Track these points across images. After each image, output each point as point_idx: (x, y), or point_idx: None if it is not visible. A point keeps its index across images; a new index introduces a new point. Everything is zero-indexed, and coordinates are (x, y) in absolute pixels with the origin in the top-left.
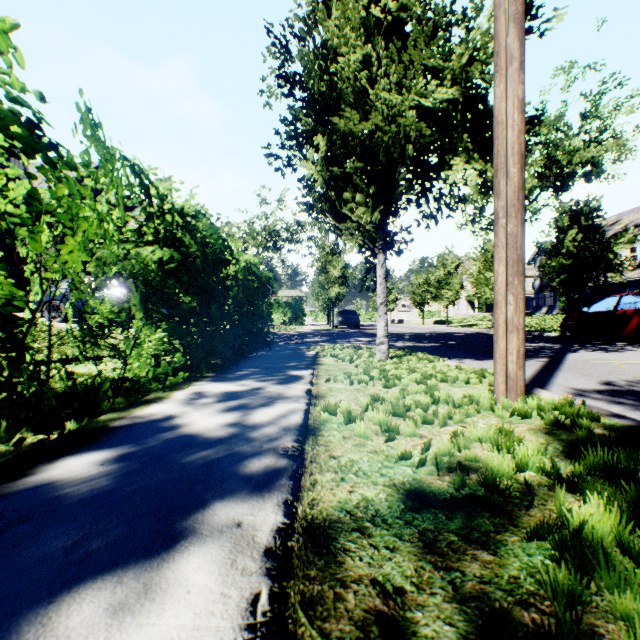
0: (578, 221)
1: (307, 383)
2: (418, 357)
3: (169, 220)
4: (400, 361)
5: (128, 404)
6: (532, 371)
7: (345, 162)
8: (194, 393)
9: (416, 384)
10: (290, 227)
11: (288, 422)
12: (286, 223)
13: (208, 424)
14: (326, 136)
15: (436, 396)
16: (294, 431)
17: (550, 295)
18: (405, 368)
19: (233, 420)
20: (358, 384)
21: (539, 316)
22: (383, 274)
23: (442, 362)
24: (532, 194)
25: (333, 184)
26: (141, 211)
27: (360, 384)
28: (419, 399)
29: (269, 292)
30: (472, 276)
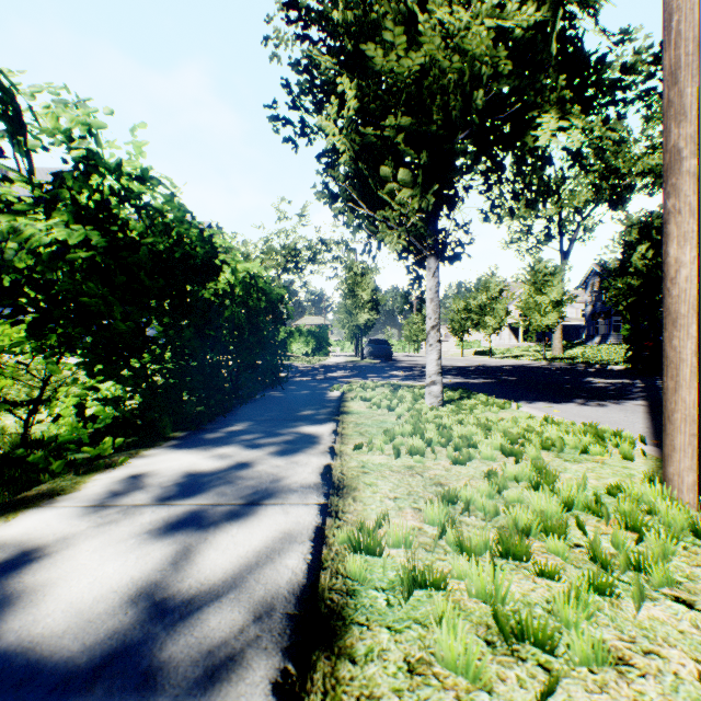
0: (649, 235)
1: (325, 452)
2: (481, 401)
3: (105, 191)
4: (459, 408)
5: (1, 502)
6: (642, 422)
7: (382, 126)
8: (126, 478)
9: (502, 454)
10: (313, 245)
11: (273, 581)
12: (308, 241)
13: (86, 591)
14: (355, 82)
15: (563, 493)
16: (280, 627)
17: (604, 323)
18: (475, 423)
19: (152, 572)
20: (408, 455)
21: (593, 346)
22: (435, 286)
23: (524, 412)
24: (585, 209)
25: (365, 156)
26: (16, 149)
27: (413, 457)
28: (537, 503)
29: (282, 315)
30: (520, 300)
